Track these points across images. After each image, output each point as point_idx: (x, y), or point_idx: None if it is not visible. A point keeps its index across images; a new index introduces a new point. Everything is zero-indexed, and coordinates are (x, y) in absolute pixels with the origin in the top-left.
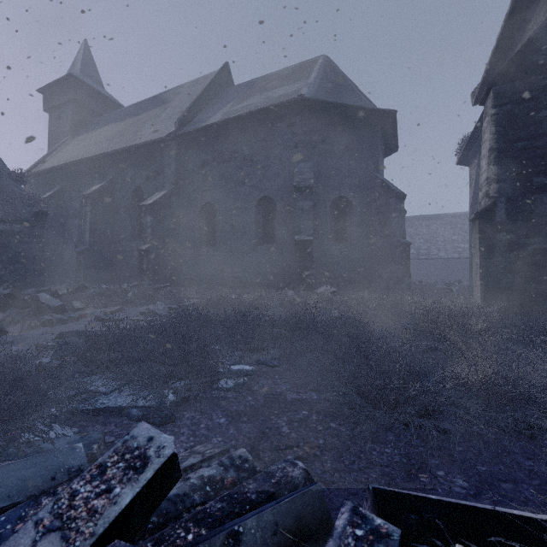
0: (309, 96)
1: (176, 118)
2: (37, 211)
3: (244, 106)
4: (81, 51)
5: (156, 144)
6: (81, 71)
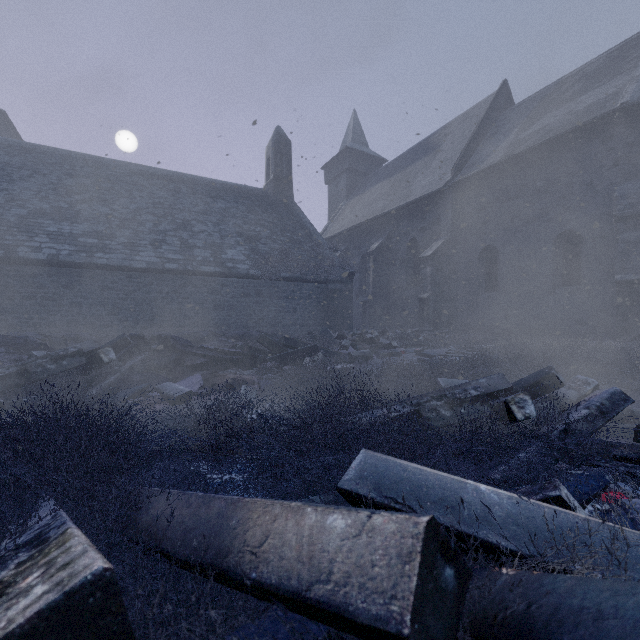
0: (638, 94)
1: (450, 164)
2: (349, 272)
3: (535, 131)
4: (351, 122)
5: (432, 195)
6: (352, 140)
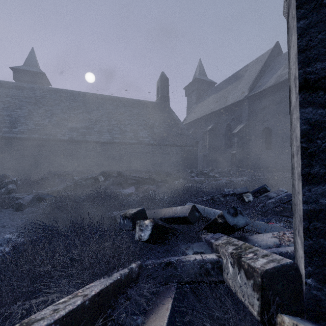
0: None
1: (247, 86)
2: (196, 141)
3: None
4: (198, 65)
5: (238, 102)
6: (199, 74)
